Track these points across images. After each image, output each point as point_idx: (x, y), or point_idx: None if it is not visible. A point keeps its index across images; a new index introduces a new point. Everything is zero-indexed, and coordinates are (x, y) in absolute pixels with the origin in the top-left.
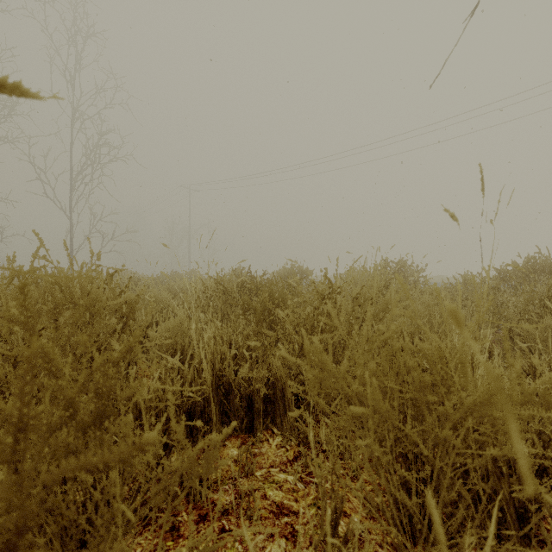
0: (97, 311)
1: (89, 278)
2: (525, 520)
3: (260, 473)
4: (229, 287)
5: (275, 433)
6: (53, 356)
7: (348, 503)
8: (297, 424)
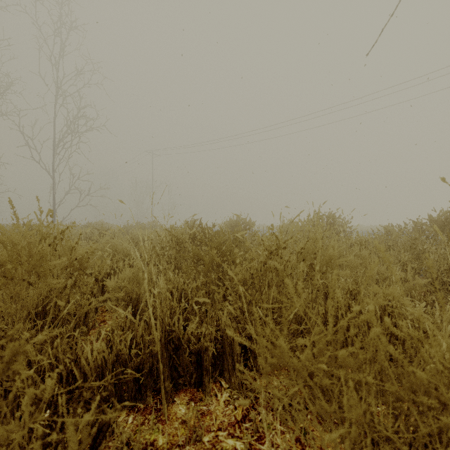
0: (42, 270)
1: (42, 234)
2: None
3: (208, 439)
4: (182, 238)
5: (223, 386)
6: None
7: None
8: (245, 381)
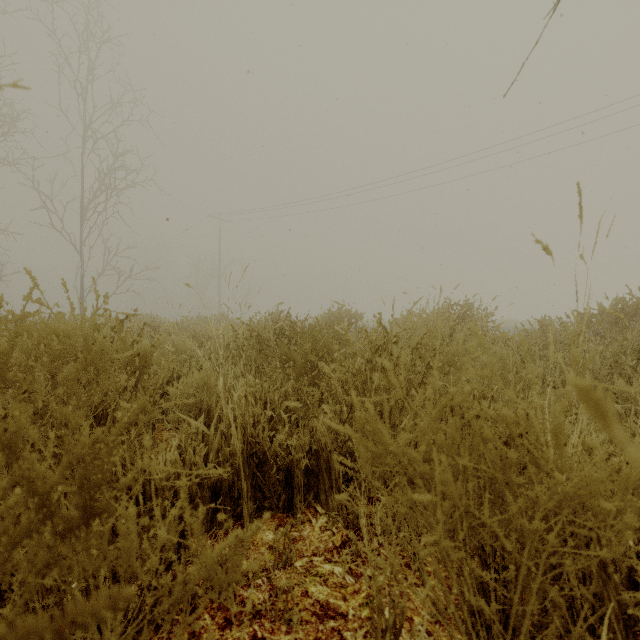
0: (102, 366)
1: (95, 324)
2: (630, 628)
3: (301, 564)
4: (265, 334)
5: (319, 512)
6: (18, 439)
7: (409, 602)
8: (346, 502)
